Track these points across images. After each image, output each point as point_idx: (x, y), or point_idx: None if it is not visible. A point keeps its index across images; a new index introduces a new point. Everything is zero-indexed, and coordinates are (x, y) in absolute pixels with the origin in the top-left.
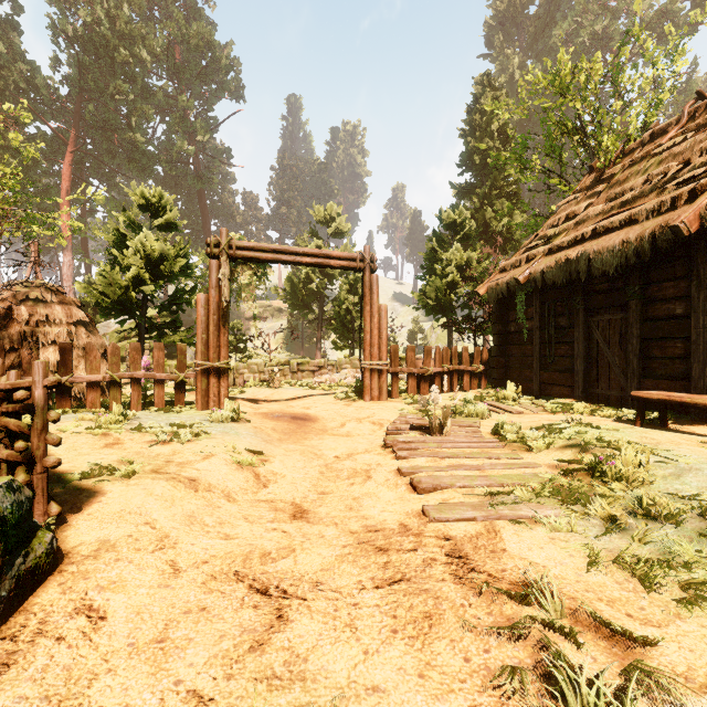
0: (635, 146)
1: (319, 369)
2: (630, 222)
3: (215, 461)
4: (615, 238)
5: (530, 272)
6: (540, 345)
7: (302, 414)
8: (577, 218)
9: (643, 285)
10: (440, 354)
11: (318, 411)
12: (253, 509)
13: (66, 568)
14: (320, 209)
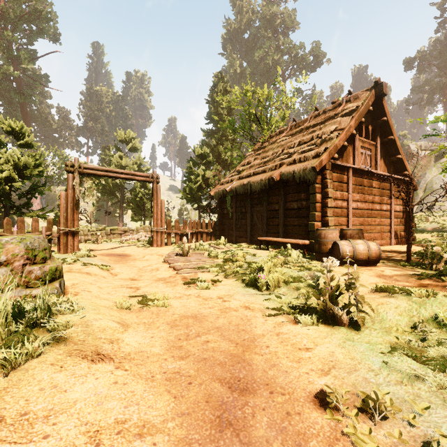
0: (274, 135)
1: (124, 232)
2: (265, 171)
3: (93, 267)
4: (259, 177)
5: (231, 187)
6: (236, 220)
7: (122, 254)
8: (250, 164)
9: (267, 197)
10: (191, 224)
11: (130, 252)
12: (116, 280)
13: (68, 287)
14: (122, 133)
